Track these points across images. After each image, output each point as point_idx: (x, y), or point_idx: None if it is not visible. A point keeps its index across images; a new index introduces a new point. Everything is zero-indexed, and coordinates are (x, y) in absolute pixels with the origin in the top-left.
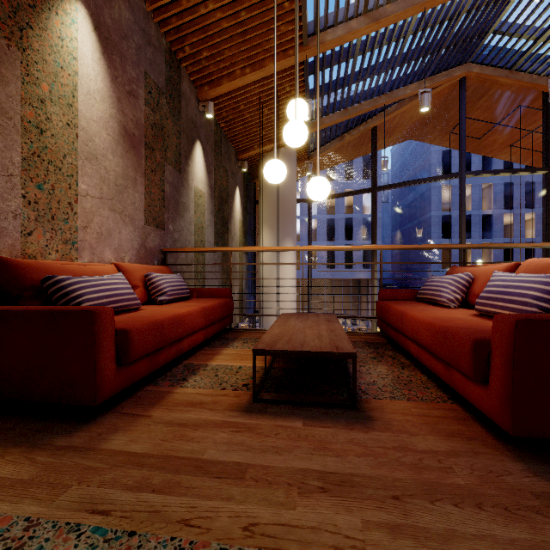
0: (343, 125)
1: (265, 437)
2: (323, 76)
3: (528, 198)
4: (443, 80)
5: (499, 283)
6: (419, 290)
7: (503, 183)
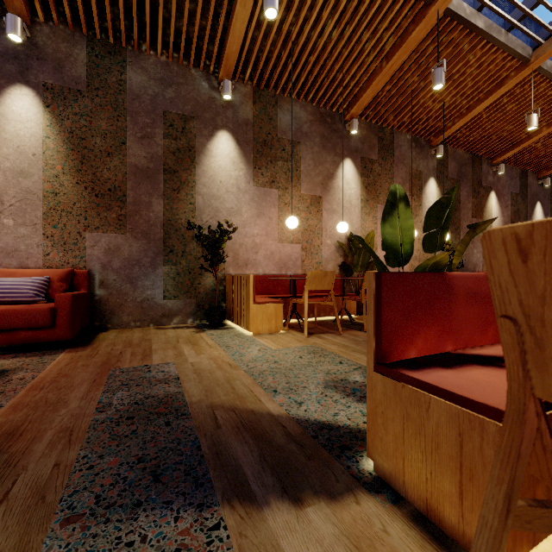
0: None
1: None
2: None
3: None
4: None
5: None
6: None
7: None
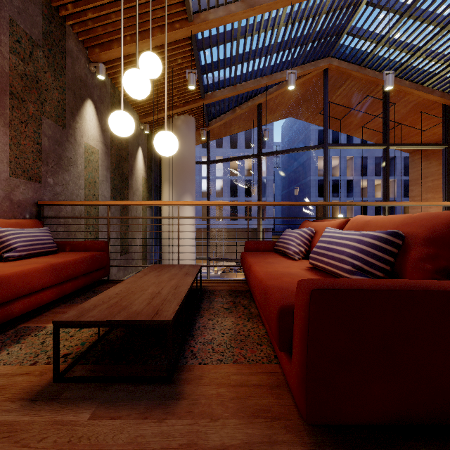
0: (234, 100)
1: (20, 449)
2: (211, 53)
3: (378, 168)
4: (311, 69)
5: (326, 239)
6: (276, 242)
7: (360, 156)
